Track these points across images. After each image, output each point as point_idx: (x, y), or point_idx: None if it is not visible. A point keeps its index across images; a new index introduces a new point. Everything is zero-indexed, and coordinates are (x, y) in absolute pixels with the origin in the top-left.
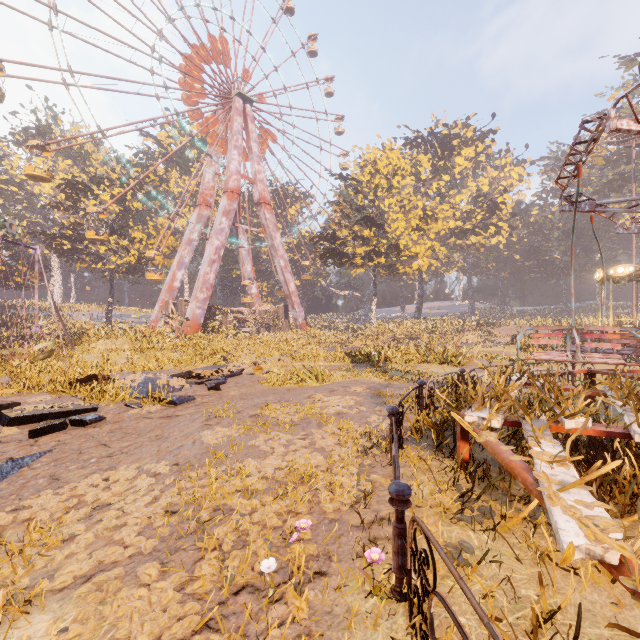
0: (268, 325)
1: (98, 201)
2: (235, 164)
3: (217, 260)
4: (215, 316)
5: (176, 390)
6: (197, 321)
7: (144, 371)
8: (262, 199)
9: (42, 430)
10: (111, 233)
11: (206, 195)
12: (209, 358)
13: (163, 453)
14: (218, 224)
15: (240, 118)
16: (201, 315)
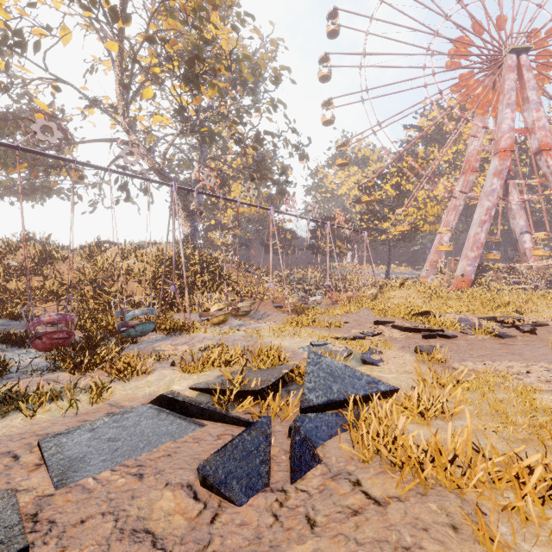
0: (548, 281)
1: (382, 191)
2: (507, 122)
3: (487, 220)
4: (481, 272)
5: (490, 329)
6: (467, 277)
7: (454, 313)
8: (542, 147)
9: (427, 336)
10: (392, 213)
11: (471, 162)
12: (501, 309)
13: (533, 360)
14: (488, 186)
15: (513, 74)
16: (471, 272)
